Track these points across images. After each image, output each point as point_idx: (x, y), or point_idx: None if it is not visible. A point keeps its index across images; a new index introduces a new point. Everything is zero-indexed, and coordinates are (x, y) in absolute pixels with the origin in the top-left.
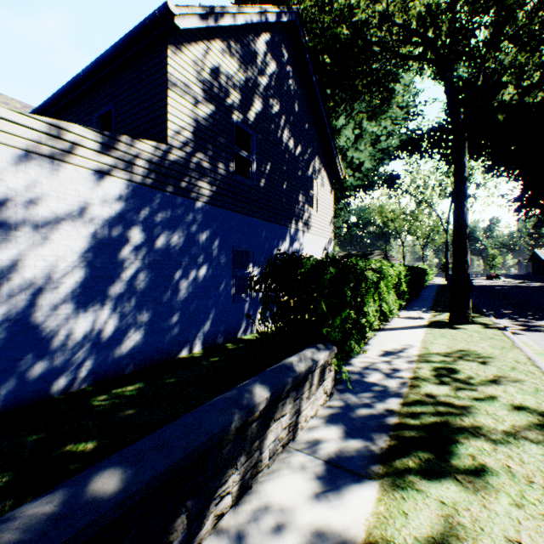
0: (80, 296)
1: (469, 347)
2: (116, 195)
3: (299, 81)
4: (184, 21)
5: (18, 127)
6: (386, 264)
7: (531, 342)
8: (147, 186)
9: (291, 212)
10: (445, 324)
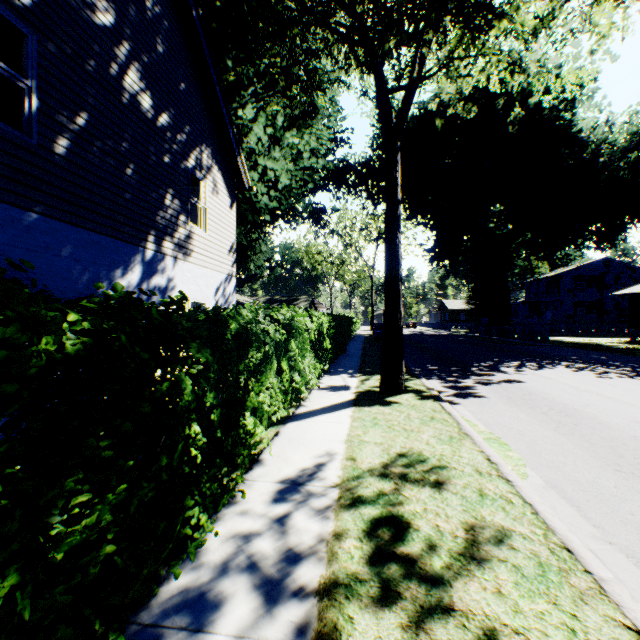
0: None
1: (412, 444)
2: None
3: (167, 3)
4: None
5: None
6: (300, 314)
7: (473, 418)
8: None
9: (148, 222)
10: (377, 396)
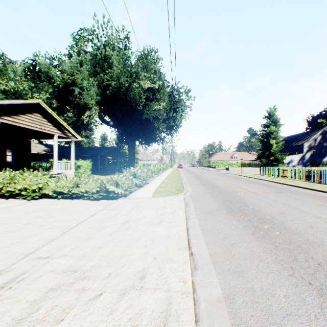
0: (296, 165)
1: None
2: (299, 158)
3: None
4: (304, 144)
5: (293, 156)
6: None
7: None
8: (301, 157)
9: (326, 155)
10: None
